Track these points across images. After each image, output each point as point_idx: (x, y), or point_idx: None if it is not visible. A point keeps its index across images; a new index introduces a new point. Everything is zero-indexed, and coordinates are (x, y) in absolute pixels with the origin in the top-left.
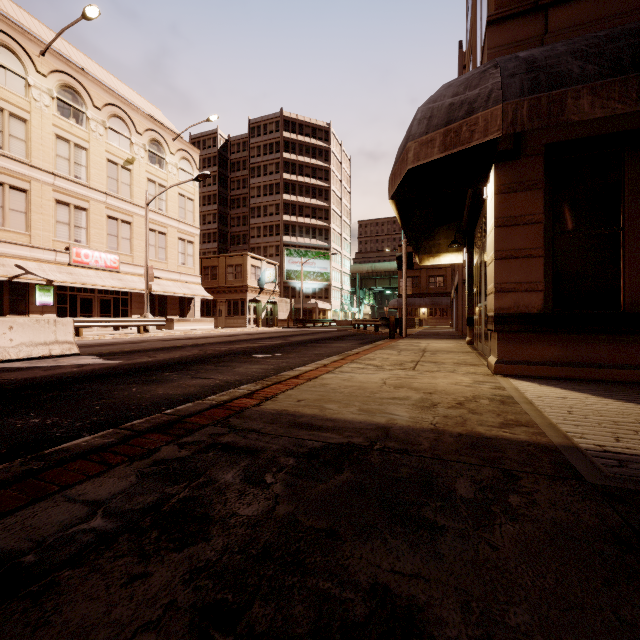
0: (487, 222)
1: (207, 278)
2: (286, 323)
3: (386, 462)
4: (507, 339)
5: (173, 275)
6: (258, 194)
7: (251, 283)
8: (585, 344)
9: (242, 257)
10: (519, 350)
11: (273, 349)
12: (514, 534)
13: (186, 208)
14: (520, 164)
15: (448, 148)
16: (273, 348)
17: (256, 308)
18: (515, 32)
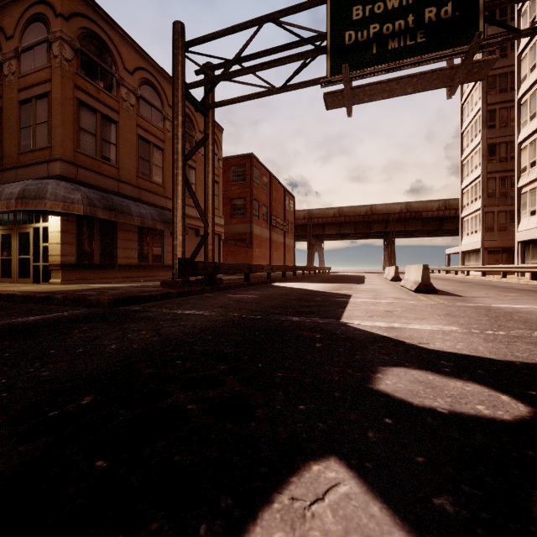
0: (49, 226)
1: None
2: None
3: (101, 289)
4: (65, 272)
5: None
6: None
7: None
8: (86, 273)
9: None
10: (69, 276)
11: None
12: (125, 288)
13: None
14: None
15: (65, 210)
16: None
17: None
18: (69, 168)
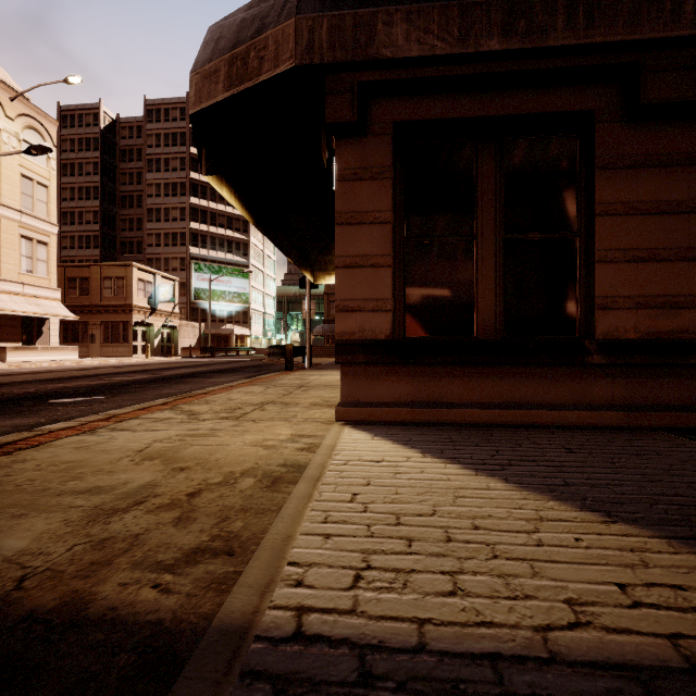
0: None
1: (74, 293)
2: (191, 352)
3: None
4: (352, 373)
5: (11, 286)
6: (157, 193)
7: (138, 301)
8: (437, 378)
9: (125, 268)
10: (366, 388)
11: (108, 388)
12: None
13: (35, 196)
14: (366, 144)
15: (234, 84)
16: (111, 387)
17: (146, 333)
18: None
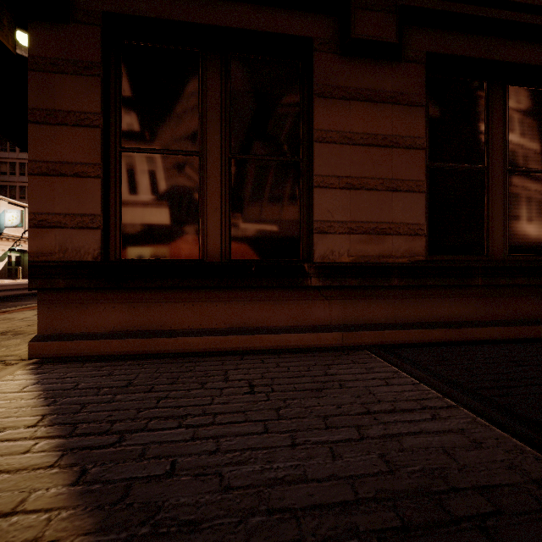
0: None
1: None
2: None
3: None
4: (54, 301)
5: None
6: None
7: None
8: (157, 304)
9: None
10: (71, 317)
11: None
12: None
13: None
14: (69, 32)
15: None
16: None
17: None
18: None
